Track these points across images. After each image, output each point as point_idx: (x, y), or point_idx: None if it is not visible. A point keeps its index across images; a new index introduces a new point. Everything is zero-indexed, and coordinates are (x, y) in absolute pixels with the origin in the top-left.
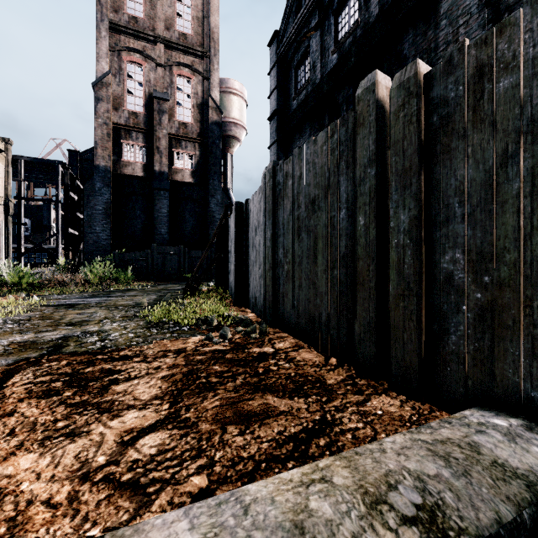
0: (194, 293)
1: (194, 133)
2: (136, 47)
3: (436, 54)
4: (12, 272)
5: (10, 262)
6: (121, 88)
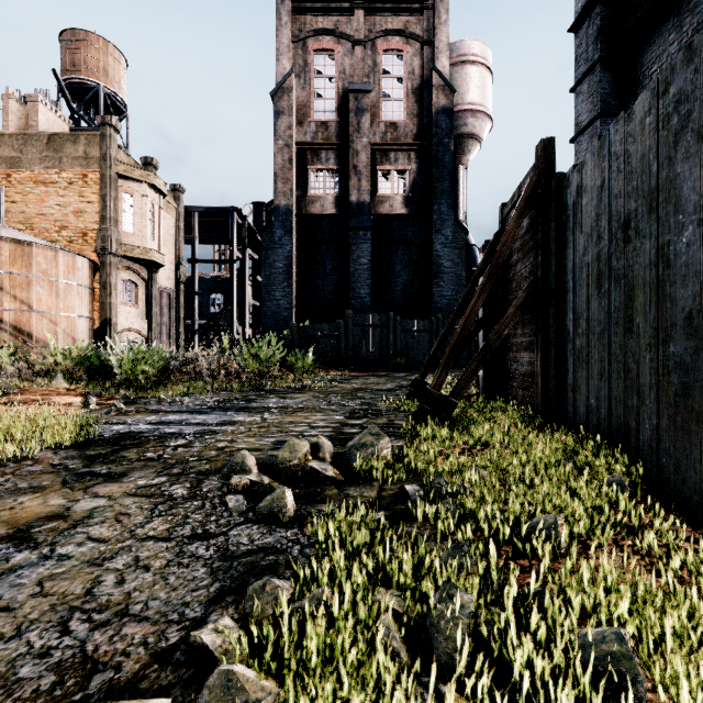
0: (444, 420)
1: (408, 135)
2: (326, 26)
3: None
4: (126, 355)
5: (181, 342)
6: (306, 92)
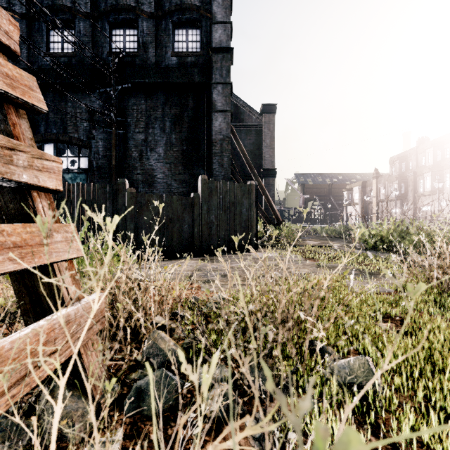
0: None
1: None
2: None
3: (66, 117)
4: None
5: None
6: None
